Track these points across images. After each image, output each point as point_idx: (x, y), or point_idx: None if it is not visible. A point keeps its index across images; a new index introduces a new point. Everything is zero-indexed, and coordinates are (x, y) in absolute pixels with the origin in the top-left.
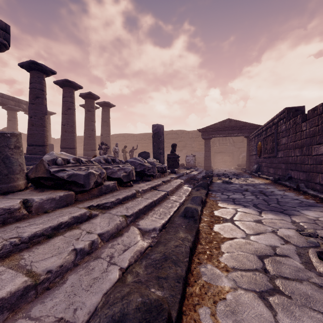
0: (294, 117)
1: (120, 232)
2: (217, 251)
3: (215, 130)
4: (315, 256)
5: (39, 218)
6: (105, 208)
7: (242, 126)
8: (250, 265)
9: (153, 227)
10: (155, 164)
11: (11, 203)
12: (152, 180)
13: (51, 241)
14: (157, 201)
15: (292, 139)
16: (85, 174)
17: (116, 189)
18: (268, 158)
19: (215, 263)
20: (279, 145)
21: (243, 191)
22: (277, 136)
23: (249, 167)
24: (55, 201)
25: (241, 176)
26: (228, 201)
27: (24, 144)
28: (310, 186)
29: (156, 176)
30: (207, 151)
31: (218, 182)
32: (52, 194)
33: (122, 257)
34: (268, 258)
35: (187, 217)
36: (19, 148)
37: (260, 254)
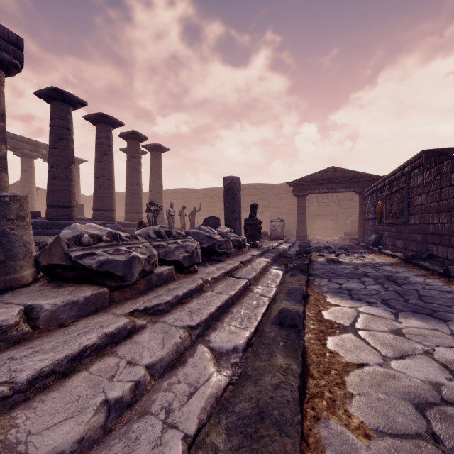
0: (438, 164)
1: (181, 357)
2: (340, 390)
3: (313, 184)
4: None
5: (49, 339)
6: (156, 312)
7: (352, 177)
8: (404, 425)
9: (233, 345)
10: (229, 235)
11: (3, 316)
12: (225, 260)
13: (67, 385)
14: (236, 296)
15: (434, 197)
16: (125, 261)
17: (173, 277)
18: (394, 224)
19: (343, 418)
20: (413, 206)
21: (361, 276)
22: (409, 193)
23: (362, 237)
24: (78, 305)
25: (353, 251)
26: (342, 293)
27: (44, 204)
28: None
29: (231, 254)
30: (301, 213)
31: (320, 261)
32: (72, 294)
33: (186, 410)
34: (432, 410)
35: (286, 326)
36: (25, 218)
37: (416, 399)
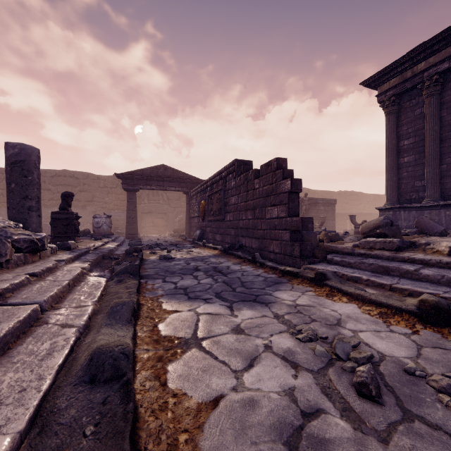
0: (245, 172)
1: None
2: None
3: (144, 179)
4: (344, 386)
5: None
6: None
7: (181, 178)
8: None
9: None
10: (10, 232)
11: None
12: None
13: None
14: None
15: (243, 198)
16: None
17: None
18: (214, 221)
19: None
20: (228, 205)
21: (193, 271)
22: (226, 194)
23: (189, 233)
24: None
25: (183, 246)
26: (178, 294)
27: None
28: (264, 256)
29: (12, 263)
30: (132, 209)
31: (153, 259)
32: None
33: None
34: (303, 440)
35: (102, 381)
36: None
37: (284, 432)
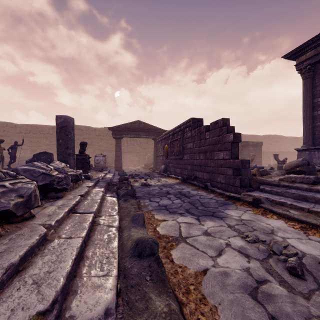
0: (198, 126)
1: None
2: (206, 306)
3: (126, 130)
4: (280, 269)
5: None
6: None
7: (150, 129)
8: None
9: (104, 307)
10: (66, 171)
11: None
12: (64, 196)
13: None
14: (87, 235)
15: (197, 144)
16: None
17: None
18: (175, 159)
19: None
20: (186, 149)
21: (166, 194)
22: (184, 141)
23: (156, 166)
24: None
25: (153, 176)
26: (162, 209)
27: None
28: (213, 185)
29: (69, 189)
30: (118, 151)
31: (137, 185)
32: None
33: None
34: (259, 294)
35: (145, 256)
36: None
37: (247, 289)
